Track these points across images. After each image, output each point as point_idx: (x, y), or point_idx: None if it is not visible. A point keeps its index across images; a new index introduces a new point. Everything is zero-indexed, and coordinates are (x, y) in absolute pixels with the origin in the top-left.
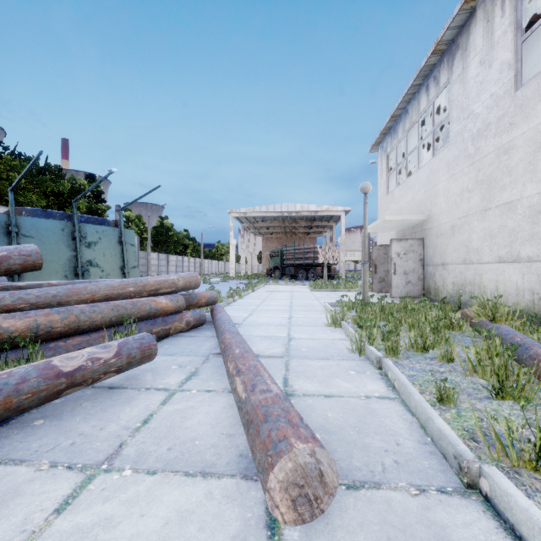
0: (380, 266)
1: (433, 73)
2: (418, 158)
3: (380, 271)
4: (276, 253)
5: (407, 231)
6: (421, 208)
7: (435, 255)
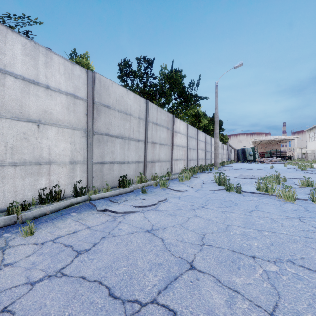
0: (306, 157)
1: (315, 127)
2: (314, 138)
3: (306, 158)
4: (268, 152)
5: (312, 150)
6: (314, 147)
7: (315, 155)
